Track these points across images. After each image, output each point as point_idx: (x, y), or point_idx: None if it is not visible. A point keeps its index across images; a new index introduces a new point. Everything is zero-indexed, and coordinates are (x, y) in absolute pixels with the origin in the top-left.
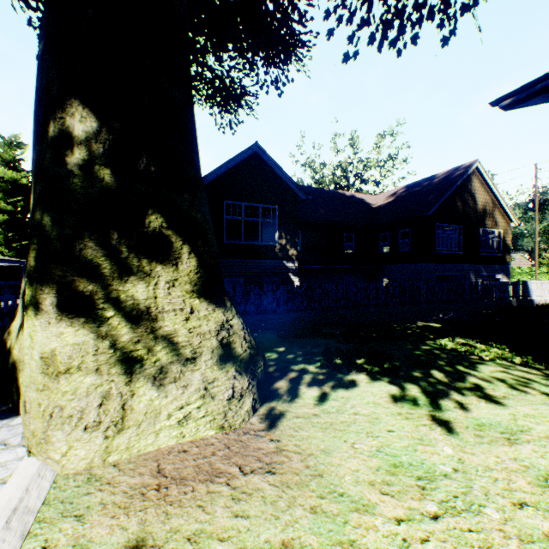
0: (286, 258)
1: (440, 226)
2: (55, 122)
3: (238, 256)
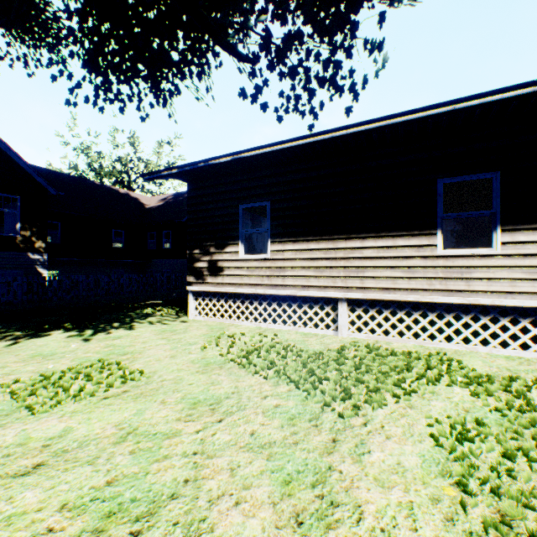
0: (32, 250)
1: None
2: None
3: None
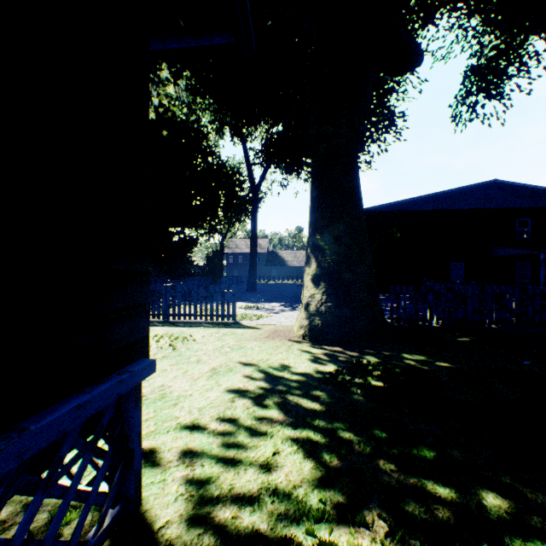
0: None
1: None
2: None
3: None
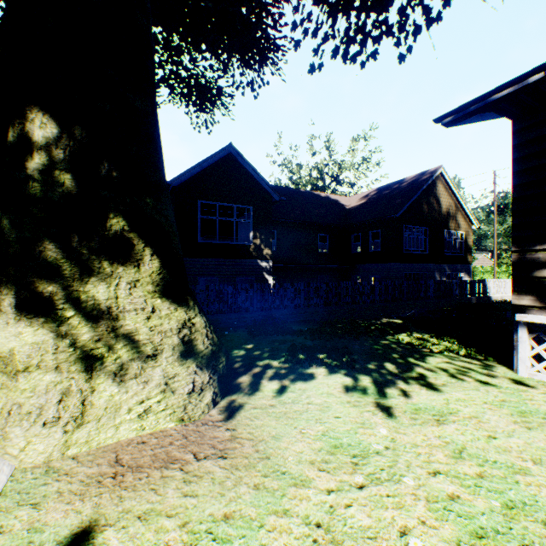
0: (260, 258)
1: (409, 228)
2: (14, 127)
3: (213, 256)
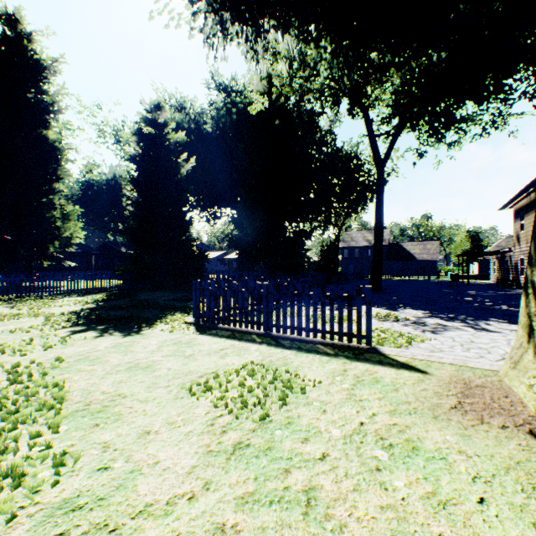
0: None
1: None
2: None
3: None
